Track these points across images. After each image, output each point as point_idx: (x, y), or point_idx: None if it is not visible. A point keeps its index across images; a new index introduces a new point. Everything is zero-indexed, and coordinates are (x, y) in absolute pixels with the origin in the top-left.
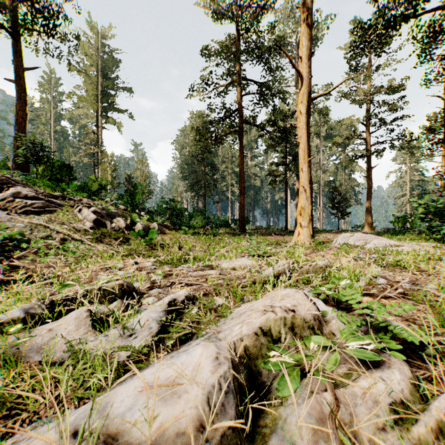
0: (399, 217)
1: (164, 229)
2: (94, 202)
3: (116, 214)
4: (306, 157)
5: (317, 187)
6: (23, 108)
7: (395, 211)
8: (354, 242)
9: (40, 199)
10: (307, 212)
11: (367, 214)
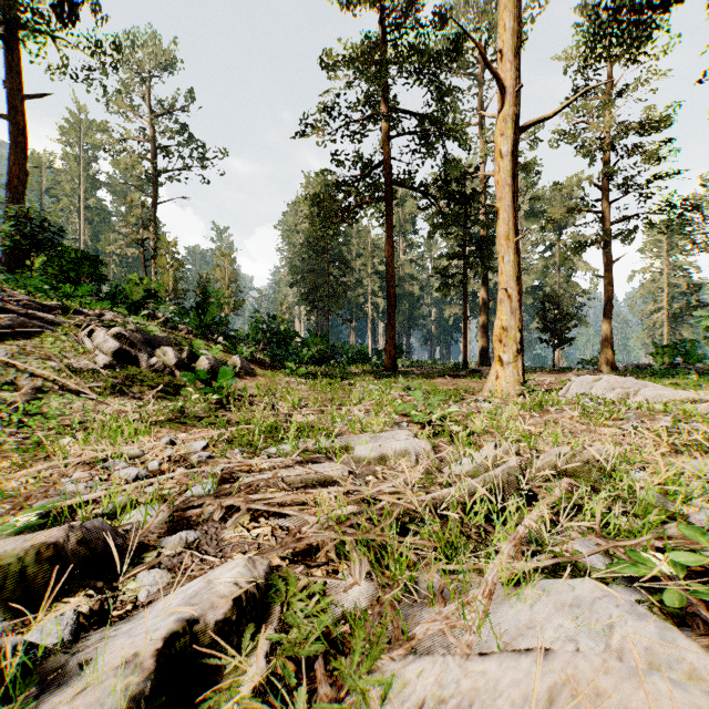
0: (664, 345)
1: (254, 368)
2: (125, 319)
3: (164, 340)
4: (511, 235)
5: None
6: (19, 161)
7: (644, 335)
8: (603, 392)
9: (10, 311)
10: (513, 336)
11: (605, 341)
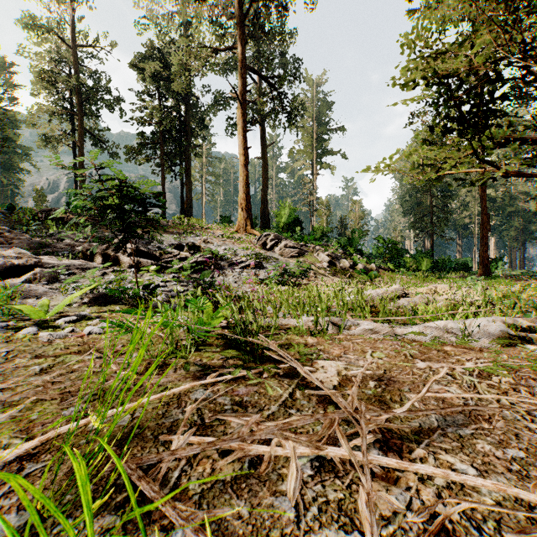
0: None
1: (381, 270)
2: (323, 248)
3: (340, 257)
4: None
5: None
6: (266, 177)
7: None
8: None
9: (296, 248)
10: None
11: None
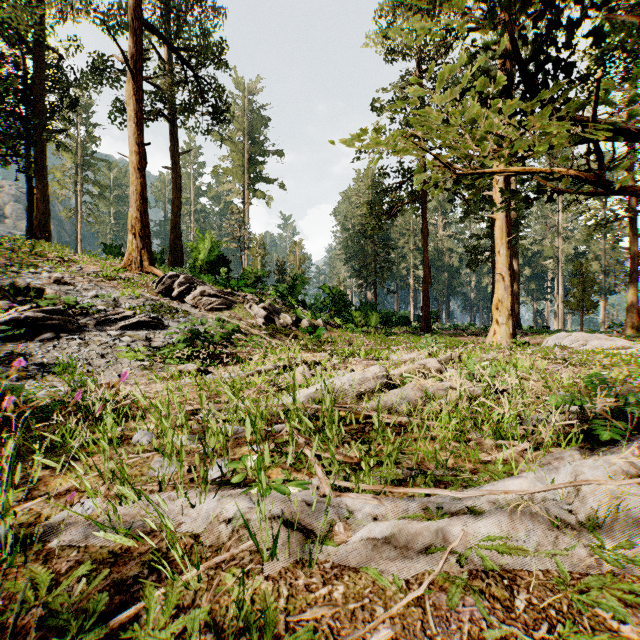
0: None
1: (328, 327)
2: (257, 298)
3: (280, 310)
4: (504, 237)
5: (553, 264)
6: (177, 196)
7: None
8: (569, 343)
9: (219, 296)
10: (506, 305)
11: (629, 306)
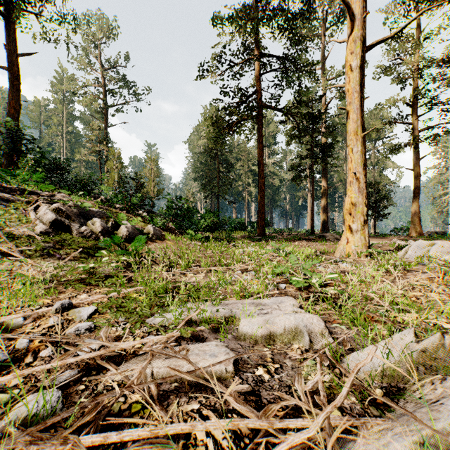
0: None
1: (164, 234)
2: (71, 199)
3: (98, 214)
4: (359, 131)
5: (342, 186)
6: (15, 97)
7: (434, 211)
8: (439, 255)
9: None
10: (361, 210)
11: (414, 215)
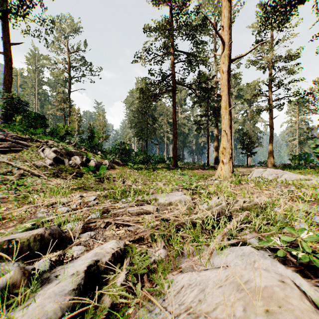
0: (295, 155)
1: (114, 165)
2: (58, 144)
3: (75, 153)
4: (227, 107)
5: None
6: (9, 73)
7: (288, 151)
8: (267, 176)
9: (8, 140)
10: (228, 151)
11: (269, 153)
